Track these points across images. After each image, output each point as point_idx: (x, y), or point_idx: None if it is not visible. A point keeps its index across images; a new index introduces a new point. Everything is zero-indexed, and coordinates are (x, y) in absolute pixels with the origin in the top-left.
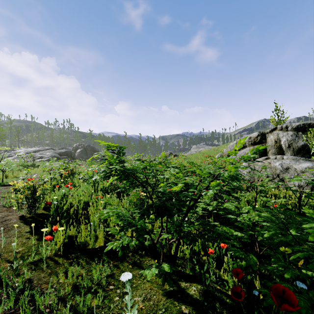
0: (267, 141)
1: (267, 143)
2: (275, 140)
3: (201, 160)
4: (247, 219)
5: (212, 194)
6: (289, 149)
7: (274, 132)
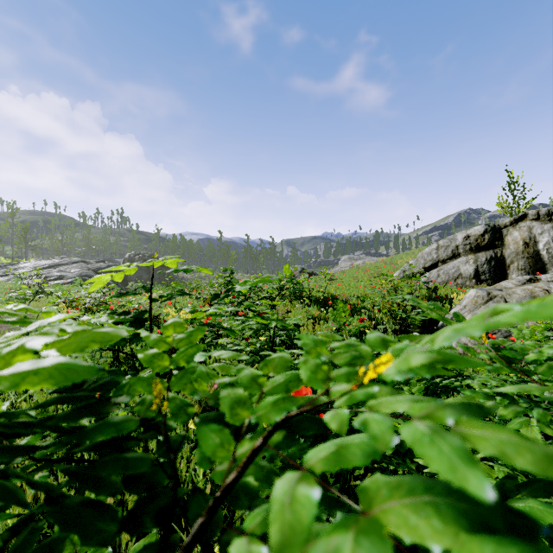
0: (505, 243)
1: (505, 249)
2: (526, 240)
3: (366, 283)
4: None
5: None
6: None
7: (520, 225)
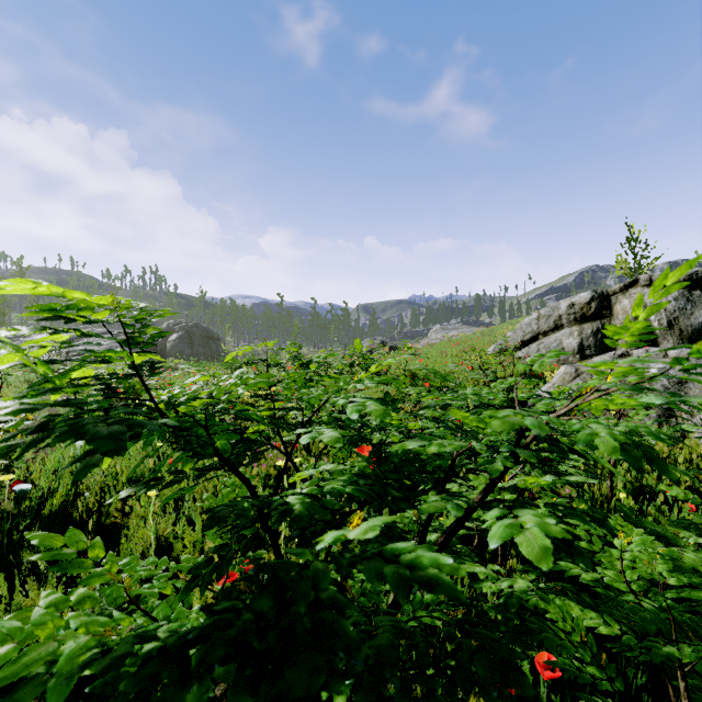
0: (613, 313)
1: (613, 319)
2: None
3: (455, 359)
4: (636, 577)
5: (547, 554)
6: (671, 332)
7: (630, 292)
